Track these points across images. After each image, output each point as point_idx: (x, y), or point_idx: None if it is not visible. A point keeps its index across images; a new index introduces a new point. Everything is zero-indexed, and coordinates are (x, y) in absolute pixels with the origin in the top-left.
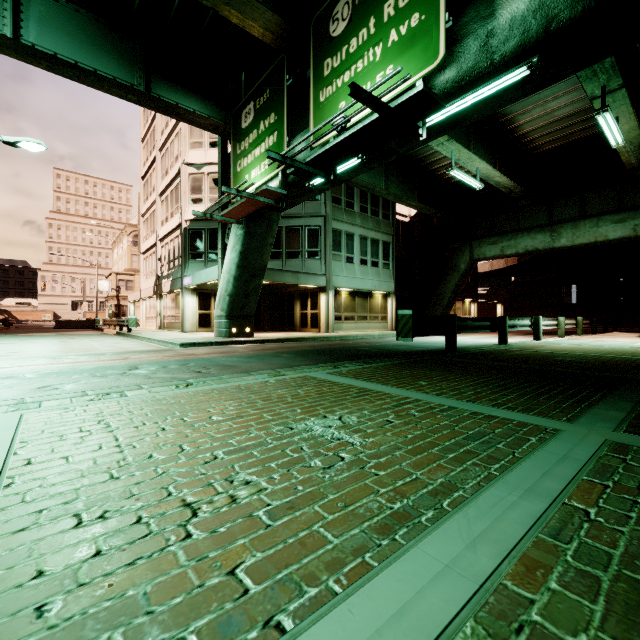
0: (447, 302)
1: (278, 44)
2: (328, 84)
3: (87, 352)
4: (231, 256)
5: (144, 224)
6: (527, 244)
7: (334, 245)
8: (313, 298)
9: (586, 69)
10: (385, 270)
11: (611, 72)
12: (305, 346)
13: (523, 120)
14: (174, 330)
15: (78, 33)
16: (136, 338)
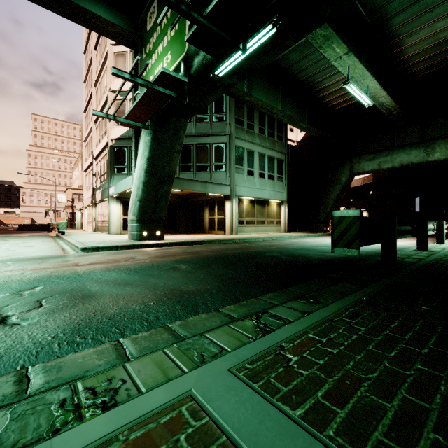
0: (330, 209)
1: None
2: None
3: None
4: (140, 163)
5: (86, 148)
6: (402, 159)
7: (237, 160)
8: (219, 205)
9: None
10: (279, 182)
11: None
12: (210, 250)
13: (409, 43)
14: (104, 232)
15: None
16: (63, 240)
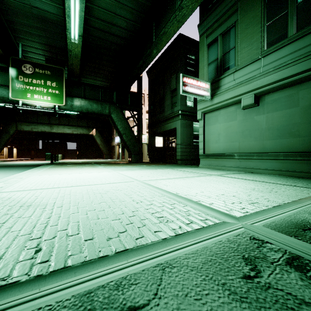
0: (2, 147)
1: None
2: (21, 84)
3: None
4: None
5: None
6: (42, 129)
7: None
8: None
9: None
10: None
11: None
12: None
13: None
14: None
15: None
16: None
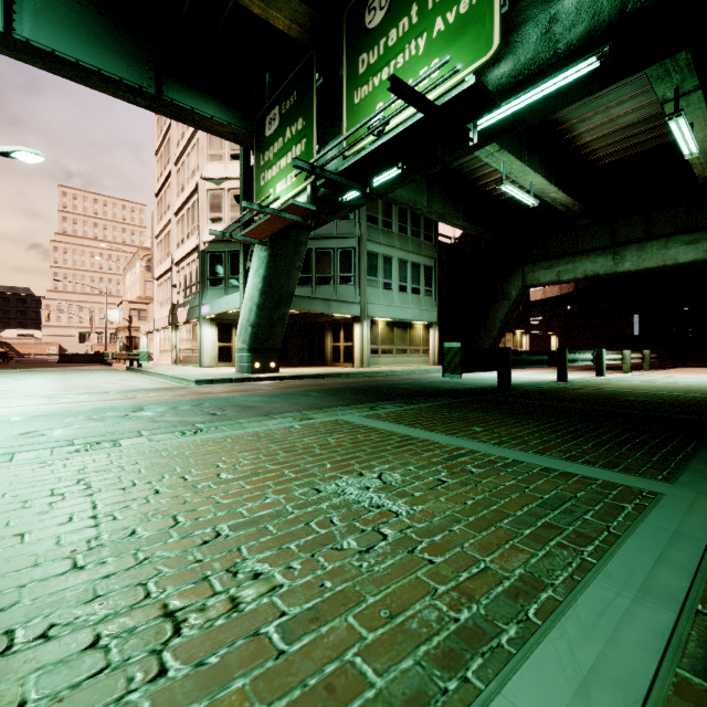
0: (496, 333)
1: (306, 38)
2: (363, 83)
3: (89, 390)
4: (254, 281)
5: (158, 247)
6: (586, 268)
7: (370, 269)
8: (346, 329)
9: (657, 68)
10: (427, 298)
11: (686, 71)
12: (337, 383)
13: (583, 128)
14: (191, 365)
15: (79, 27)
16: (147, 374)
